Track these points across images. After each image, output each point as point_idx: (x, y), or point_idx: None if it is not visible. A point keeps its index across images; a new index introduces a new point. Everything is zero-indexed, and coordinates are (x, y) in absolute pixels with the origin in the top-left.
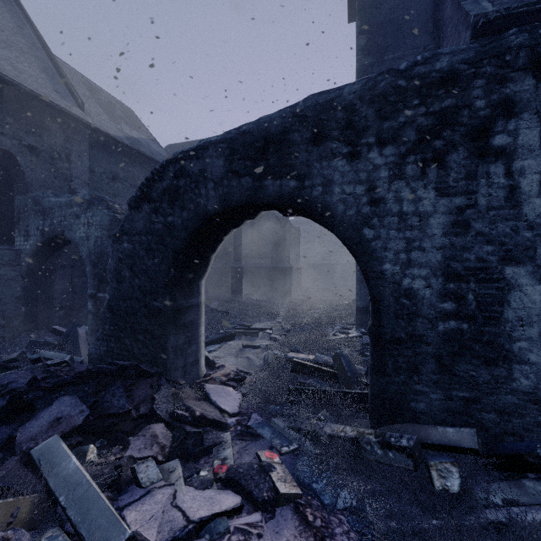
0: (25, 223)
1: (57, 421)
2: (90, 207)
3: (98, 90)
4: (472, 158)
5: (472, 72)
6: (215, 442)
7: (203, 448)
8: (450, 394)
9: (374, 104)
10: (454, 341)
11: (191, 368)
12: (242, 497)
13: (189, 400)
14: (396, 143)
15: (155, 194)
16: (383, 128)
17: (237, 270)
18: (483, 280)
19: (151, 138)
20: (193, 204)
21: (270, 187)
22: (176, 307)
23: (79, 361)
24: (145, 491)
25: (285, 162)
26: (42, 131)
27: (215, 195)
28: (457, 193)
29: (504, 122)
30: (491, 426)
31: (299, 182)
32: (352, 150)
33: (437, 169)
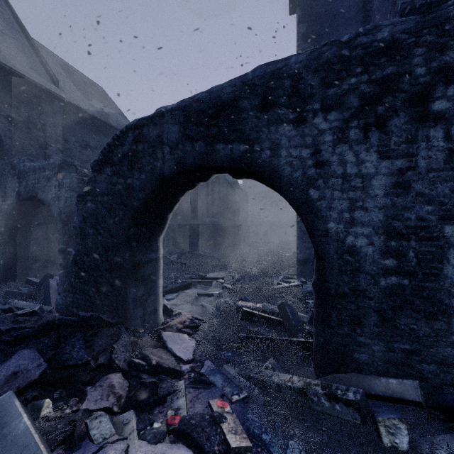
0: (3, 185)
1: (13, 376)
2: (61, 171)
3: (72, 70)
4: (412, 123)
5: (413, 41)
6: (170, 391)
7: (157, 397)
8: (392, 346)
9: (319, 72)
10: (395, 295)
11: (150, 317)
12: (193, 451)
13: (147, 348)
14: (339, 109)
15: (116, 158)
16: (327, 95)
17: (194, 227)
18: (423, 238)
19: (119, 112)
20: (150, 167)
21: (222, 151)
22: (135, 262)
23: (49, 310)
24: (98, 447)
25: (235, 128)
26: (19, 103)
27: (170, 159)
28: (398, 156)
29: (443, 88)
30: (431, 377)
31: (249, 146)
32: (298, 116)
33: (379, 133)
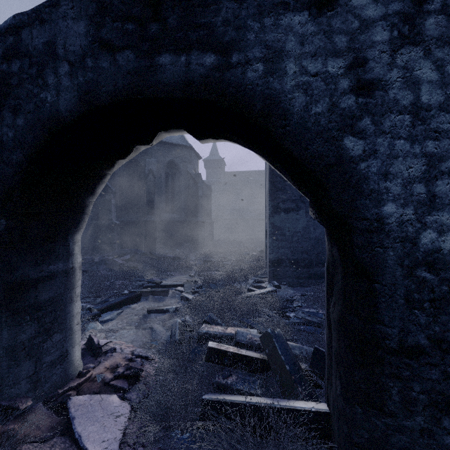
0: None
1: None
2: None
3: None
4: None
5: None
6: None
7: None
8: None
9: None
10: None
11: (51, 371)
12: None
13: (28, 444)
14: None
15: None
16: None
17: (151, 224)
18: None
19: None
20: (33, 103)
21: (169, 67)
22: (12, 281)
23: None
24: None
25: (195, 21)
26: None
27: (70, 85)
28: None
29: None
30: None
31: (221, 56)
32: None
33: None
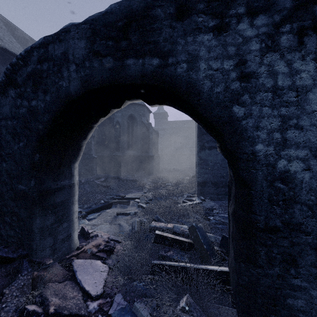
0: None
1: None
2: None
3: (15, 28)
4: None
5: None
6: None
7: None
8: None
9: None
10: None
11: (62, 245)
12: None
13: (52, 283)
14: (269, 11)
15: (20, 79)
16: None
17: (117, 157)
18: None
19: None
20: (55, 87)
21: (132, 66)
22: (42, 189)
23: None
24: None
25: (147, 39)
26: None
27: (76, 77)
28: None
29: None
30: None
31: (162, 59)
32: (219, 23)
33: None
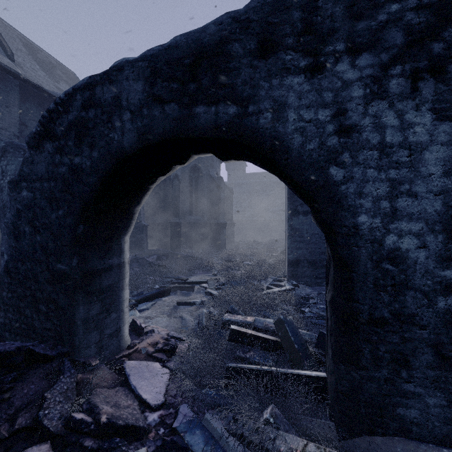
0: None
1: None
2: (5, 155)
3: (37, 50)
4: None
5: None
6: None
7: None
8: None
9: None
10: None
11: (109, 342)
12: None
13: (101, 388)
14: (374, 49)
15: (60, 130)
16: (356, 30)
17: (176, 226)
18: None
19: None
20: (104, 141)
21: (203, 115)
22: (86, 270)
23: None
24: None
25: (222, 82)
26: None
27: (132, 128)
28: None
29: None
30: None
31: (241, 107)
32: (312, 62)
33: (435, 83)
